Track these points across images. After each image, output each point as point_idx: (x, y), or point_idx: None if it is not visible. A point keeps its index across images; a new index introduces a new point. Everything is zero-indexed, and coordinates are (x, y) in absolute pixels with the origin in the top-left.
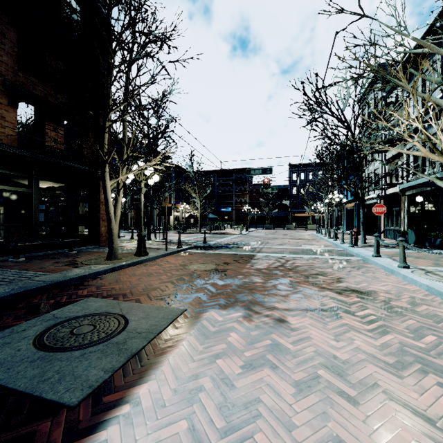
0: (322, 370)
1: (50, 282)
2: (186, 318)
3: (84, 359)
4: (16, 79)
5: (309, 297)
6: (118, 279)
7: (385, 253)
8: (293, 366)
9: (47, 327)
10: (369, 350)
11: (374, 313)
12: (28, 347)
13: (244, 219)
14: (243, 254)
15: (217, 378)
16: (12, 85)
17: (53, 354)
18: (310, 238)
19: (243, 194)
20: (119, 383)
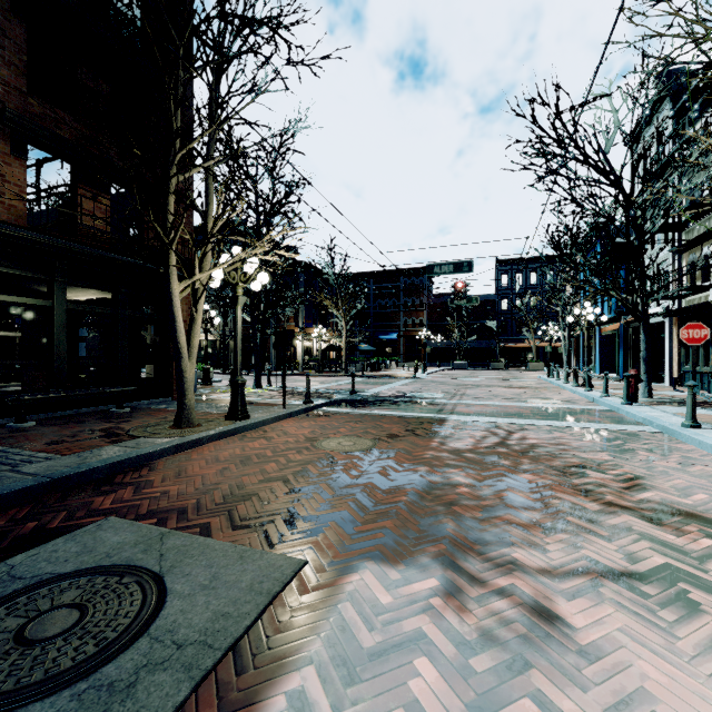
0: None
1: (44, 479)
2: (304, 591)
3: None
4: (26, 110)
5: (589, 533)
6: (182, 469)
7: (703, 419)
8: None
9: None
10: None
11: None
12: None
13: (419, 353)
14: (422, 417)
15: None
16: (16, 119)
17: None
18: (538, 386)
19: (418, 311)
20: None
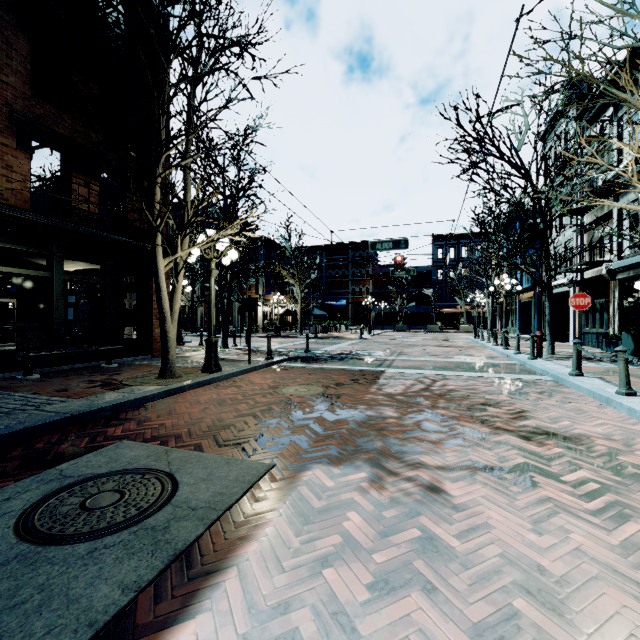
0: (521, 599)
1: (66, 415)
2: (274, 480)
3: (93, 561)
4: (29, 111)
5: (477, 446)
6: (172, 409)
7: (588, 370)
8: (465, 588)
9: (45, 495)
10: (603, 555)
11: (593, 477)
12: (4, 532)
13: (366, 317)
14: (365, 370)
15: (323, 612)
16: (22, 119)
17: (42, 549)
18: (465, 345)
19: (365, 280)
20: (144, 618)
